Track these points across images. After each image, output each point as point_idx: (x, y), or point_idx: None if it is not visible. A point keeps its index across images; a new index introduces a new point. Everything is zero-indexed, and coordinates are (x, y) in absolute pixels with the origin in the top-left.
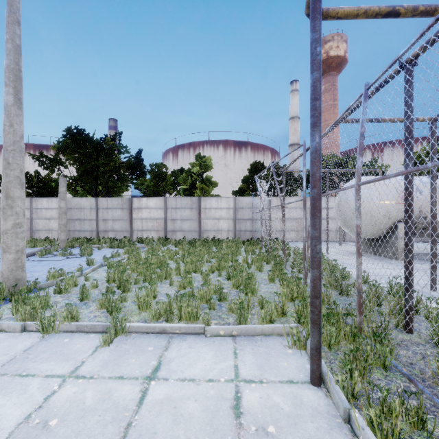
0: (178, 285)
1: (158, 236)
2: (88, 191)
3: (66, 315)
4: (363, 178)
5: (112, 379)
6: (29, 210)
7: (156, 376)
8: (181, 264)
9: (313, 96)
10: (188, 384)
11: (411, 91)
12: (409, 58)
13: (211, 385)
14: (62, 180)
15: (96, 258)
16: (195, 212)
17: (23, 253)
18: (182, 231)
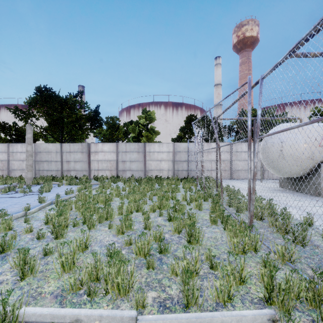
0: (116, 230)
1: (111, 175)
2: (56, 138)
3: None
4: (288, 124)
5: None
6: (7, 154)
7: None
8: (126, 201)
9: None
10: None
11: None
12: None
13: None
14: (29, 127)
15: (51, 195)
16: (141, 155)
17: None
18: (130, 170)
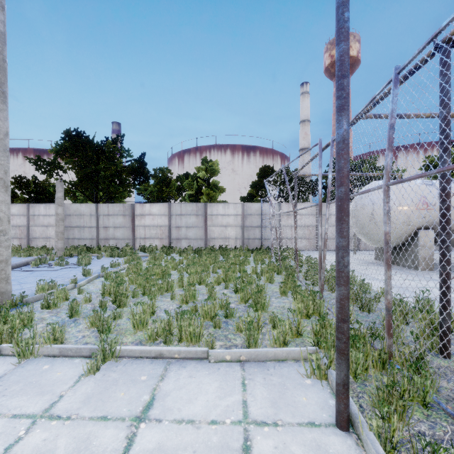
0: (180, 299)
1: (161, 245)
2: (88, 196)
3: (48, 336)
4: (381, 182)
5: (93, 421)
6: (26, 217)
7: (147, 417)
8: (185, 275)
9: (339, 73)
10: (185, 427)
11: (448, 76)
12: (446, 38)
13: (214, 429)
14: (59, 184)
15: (94, 268)
16: (201, 219)
17: (8, 263)
18: (187, 239)
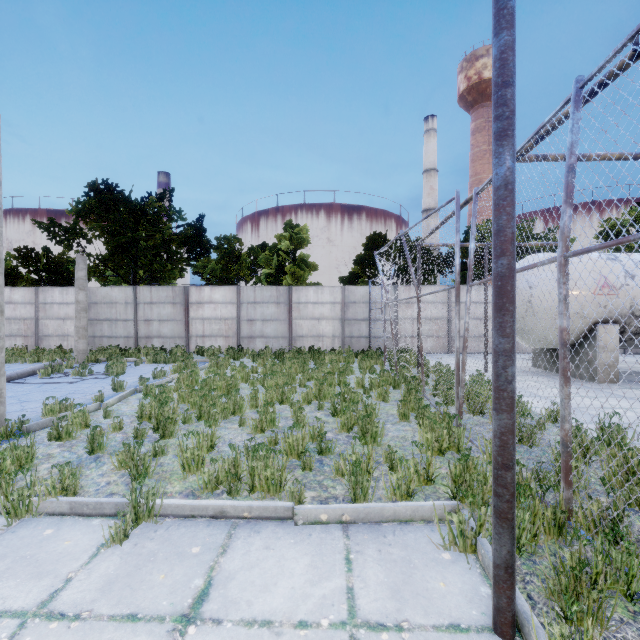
0: (253, 425)
1: (227, 346)
2: (123, 277)
3: (53, 484)
4: (542, 255)
5: (115, 622)
6: (34, 306)
7: (200, 615)
8: (260, 389)
9: (499, 79)
10: (258, 634)
11: None
12: None
13: (303, 637)
14: (81, 259)
15: (129, 380)
16: (283, 309)
17: None
18: (263, 337)
